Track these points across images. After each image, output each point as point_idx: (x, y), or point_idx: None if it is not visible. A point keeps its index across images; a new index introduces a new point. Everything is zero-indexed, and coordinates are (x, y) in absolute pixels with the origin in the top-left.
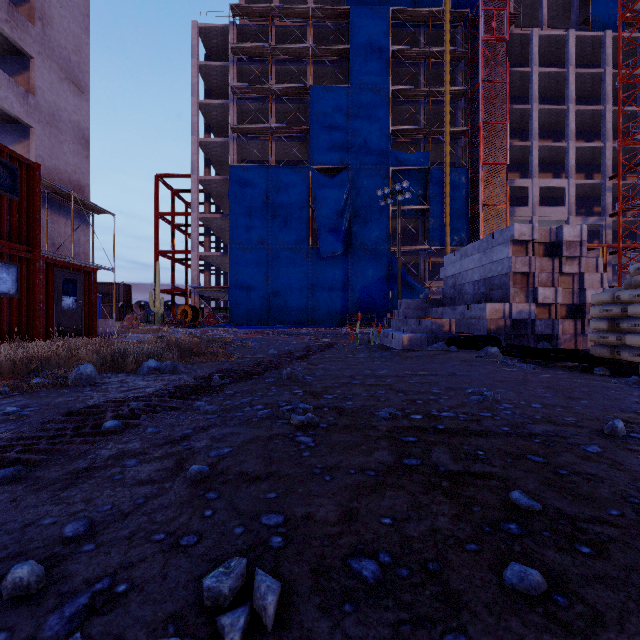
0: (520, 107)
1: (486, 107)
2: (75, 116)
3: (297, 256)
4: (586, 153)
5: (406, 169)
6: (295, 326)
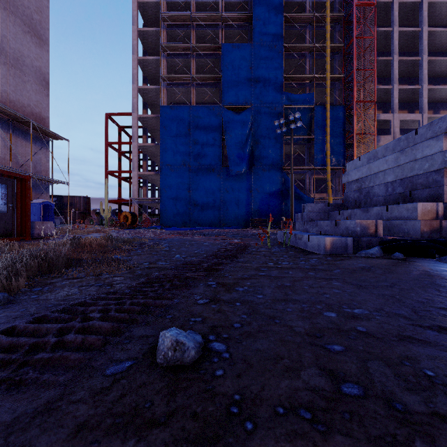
0: (384, 58)
1: (357, 59)
2: (37, 62)
3: (212, 174)
4: (435, 94)
5: (295, 107)
6: (210, 228)
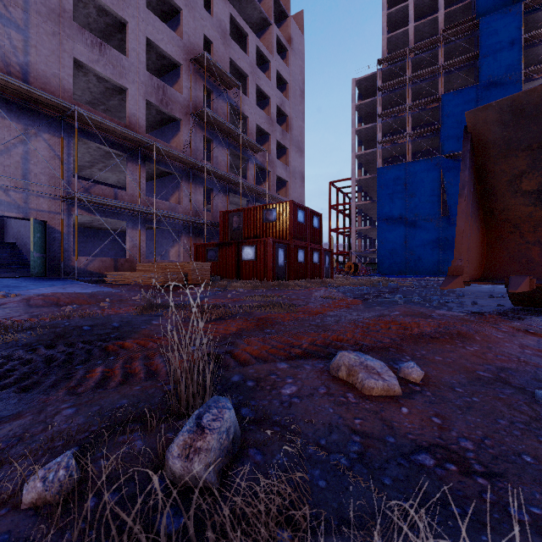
0: None
1: None
2: (300, 168)
3: (429, 224)
4: None
5: None
6: (428, 276)
